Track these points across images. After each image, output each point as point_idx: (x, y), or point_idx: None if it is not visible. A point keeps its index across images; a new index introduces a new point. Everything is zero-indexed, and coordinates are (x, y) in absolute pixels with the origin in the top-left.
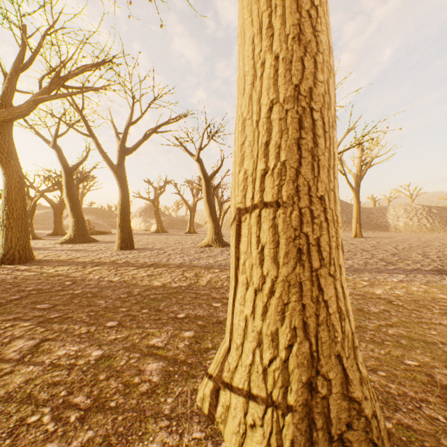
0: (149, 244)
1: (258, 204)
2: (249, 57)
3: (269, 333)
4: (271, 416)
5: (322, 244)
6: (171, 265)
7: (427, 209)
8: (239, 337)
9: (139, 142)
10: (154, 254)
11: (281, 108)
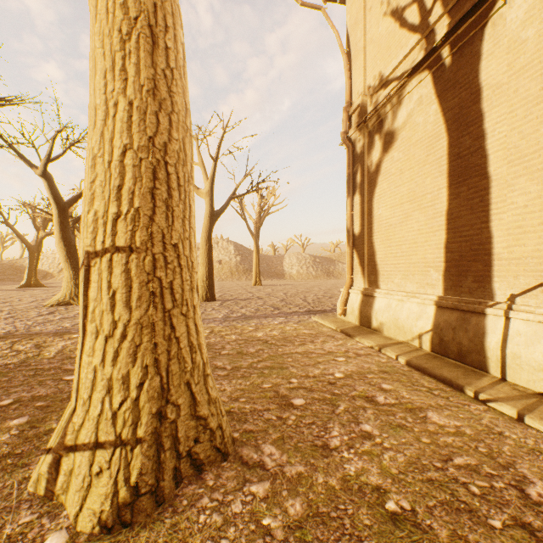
0: None
1: (110, 249)
2: (101, 91)
3: (121, 377)
4: (120, 455)
5: (176, 287)
6: None
7: (313, 259)
8: (87, 391)
9: None
10: None
11: (135, 155)
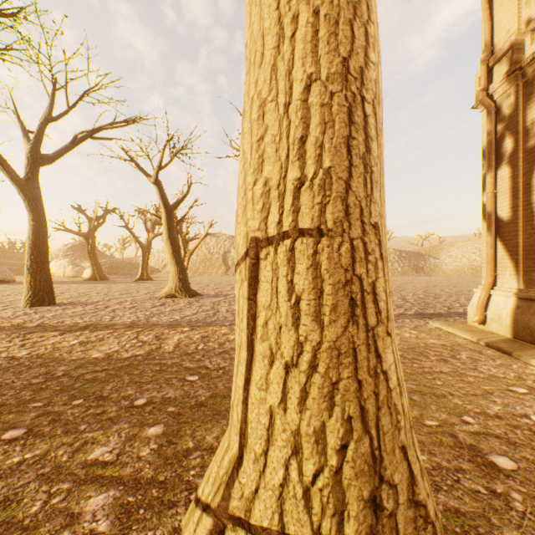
0: (80, 297)
1: (289, 232)
2: (271, 7)
3: (312, 431)
4: None
5: (378, 290)
6: (118, 325)
7: (398, 253)
8: (259, 442)
9: (64, 148)
10: (90, 311)
11: (323, 89)
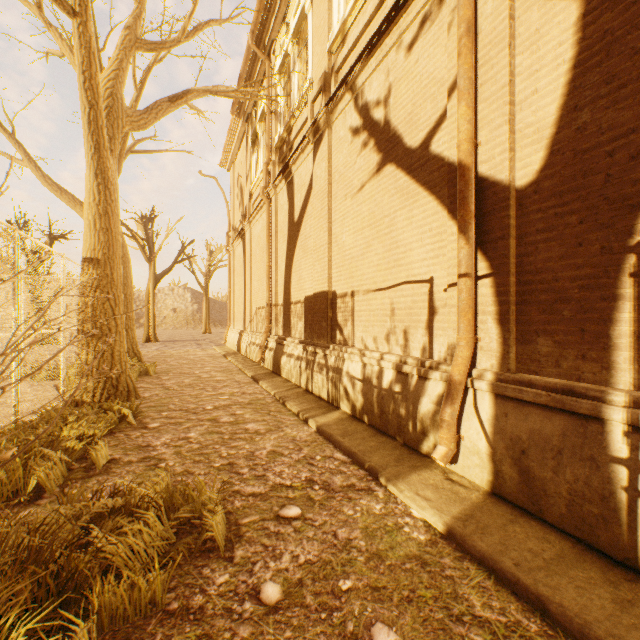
0: None
1: None
2: None
3: None
4: None
5: (129, 324)
6: None
7: None
8: None
9: None
10: None
11: None
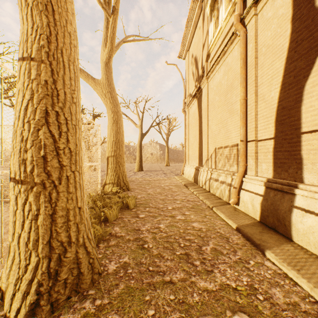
0: None
1: (111, 156)
2: (110, 131)
3: (113, 174)
4: (113, 184)
5: (120, 161)
6: None
7: None
8: (108, 176)
9: None
10: None
11: (114, 141)
